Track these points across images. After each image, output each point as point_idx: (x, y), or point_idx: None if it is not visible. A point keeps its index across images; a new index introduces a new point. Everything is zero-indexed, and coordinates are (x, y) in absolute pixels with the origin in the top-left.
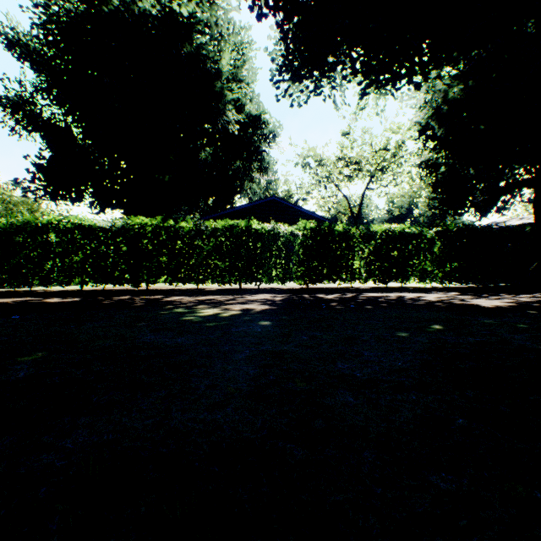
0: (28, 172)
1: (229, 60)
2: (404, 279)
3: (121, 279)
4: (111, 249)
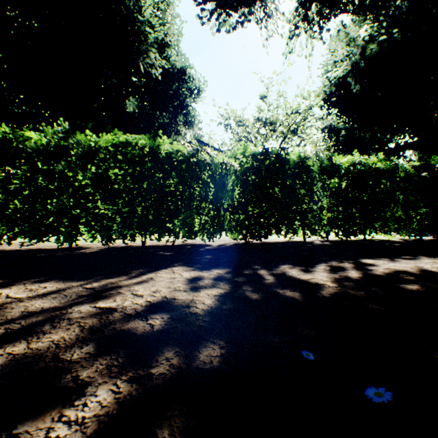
0: None
1: (152, 2)
2: (373, 230)
3: None
4: None
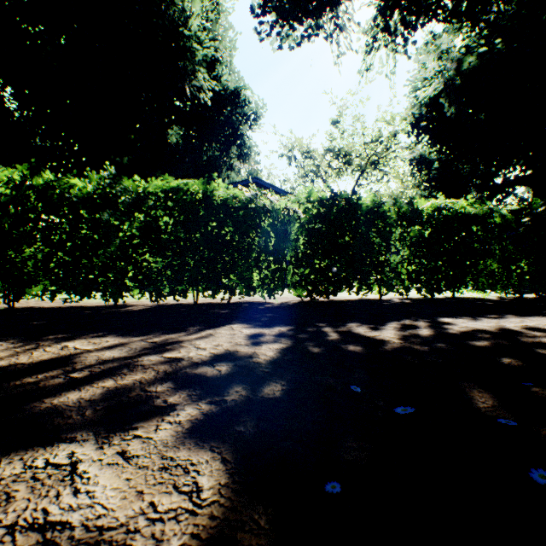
0: None
1: (200, 11)
2: (462, 286)
3: None
4: None
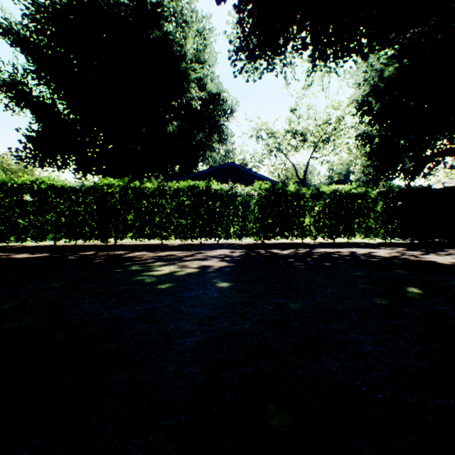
0: (20, 142)
1: (192, 44)
2: (350, 235)
3: (90, 235)
4: (81, 208)
